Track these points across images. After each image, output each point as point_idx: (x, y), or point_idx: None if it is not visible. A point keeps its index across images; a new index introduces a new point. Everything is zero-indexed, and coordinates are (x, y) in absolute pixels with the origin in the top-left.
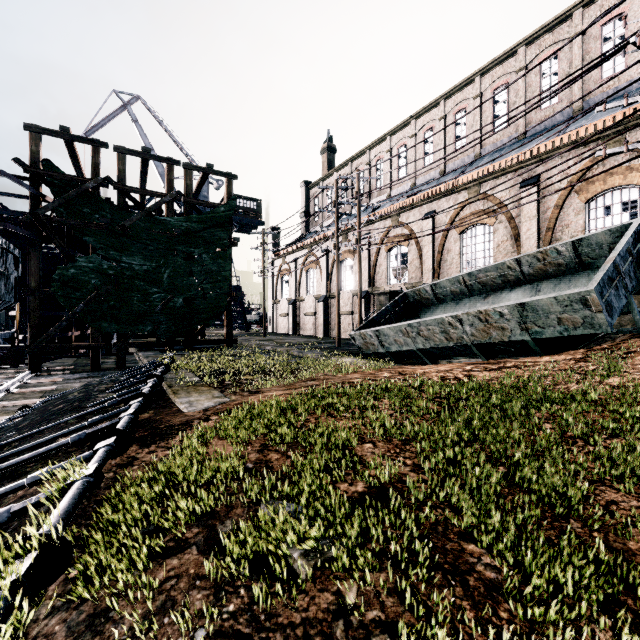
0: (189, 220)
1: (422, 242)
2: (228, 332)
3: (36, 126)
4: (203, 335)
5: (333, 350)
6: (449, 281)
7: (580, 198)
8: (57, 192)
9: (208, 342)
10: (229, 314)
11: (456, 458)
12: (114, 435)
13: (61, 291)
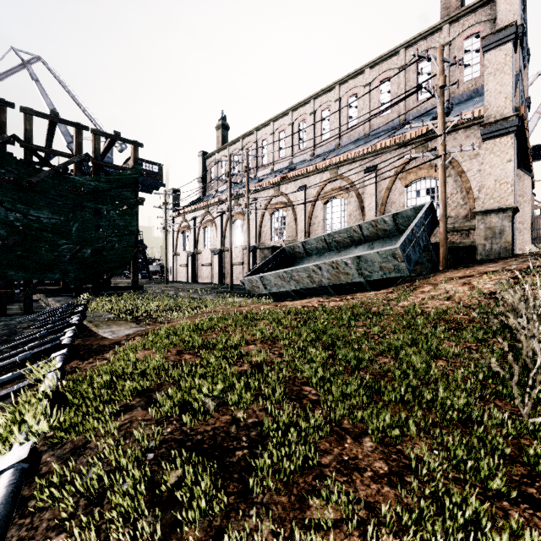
0: (97, 180)
1: (297, 209)
2: (134, 279)
3: None
4: (109, 283)
5: (227, 293)
6: (315, 239)
7: (402, 183)
8: None
9: (115, 288)
10: (135, 264)
11: (305, 348)
12: (64, 348)
13: None
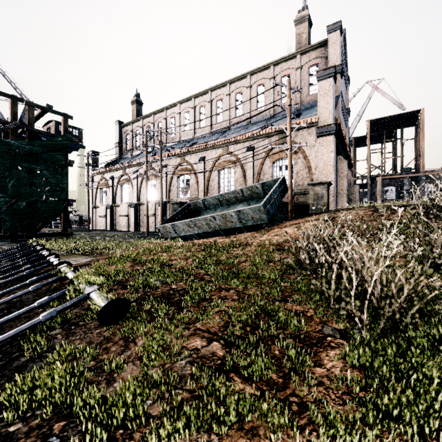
0: (31, 144)
1: (198, 174)
2: (65, 227)
3: None
4: None
5: (145, 237)
6: (211, 198)
7: (270, 161)
8: None
9: (48, 235)
10: (65, 214)
11: (205, 261)
12: (64, 264)
13: None
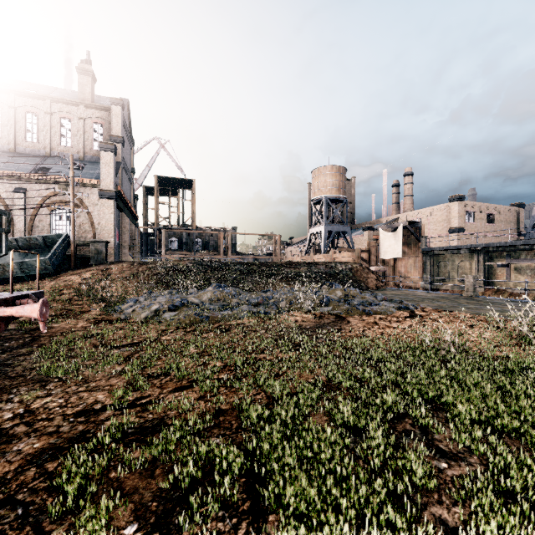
0: None
1: None
2: None
3: None
4: None
5: None
6: None
7: (48, 208)
8: None
9: None
10: None
11: None
12: None
13: None
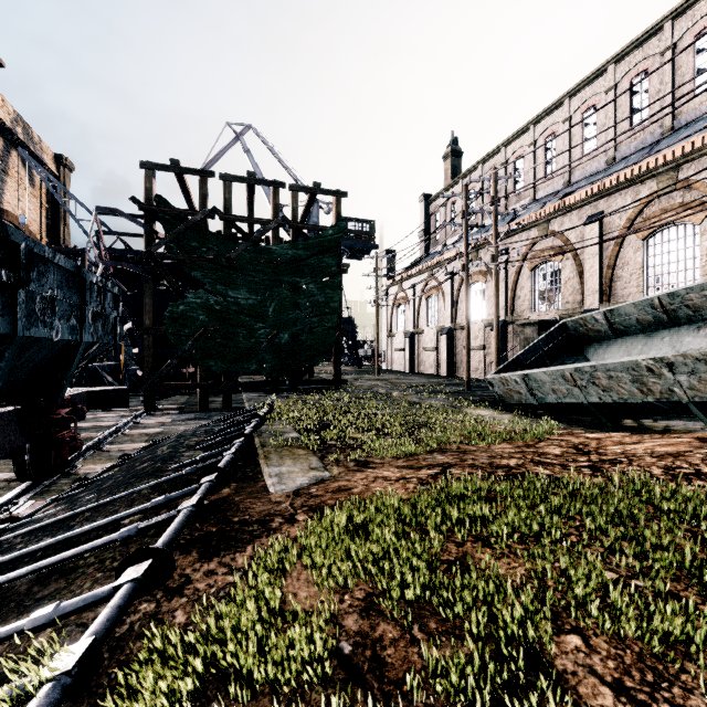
0: (295, 247)
1: (583, 255)
2: (337, 371)
3: (150, 163)
4: (311, 373)
5: (462, 396)
6: (635, 305)
7: None
8: (168, 228)
9: (315, 382)
10: (338, 351)
11: None
12: (150, 556)
13: (172, 329)
